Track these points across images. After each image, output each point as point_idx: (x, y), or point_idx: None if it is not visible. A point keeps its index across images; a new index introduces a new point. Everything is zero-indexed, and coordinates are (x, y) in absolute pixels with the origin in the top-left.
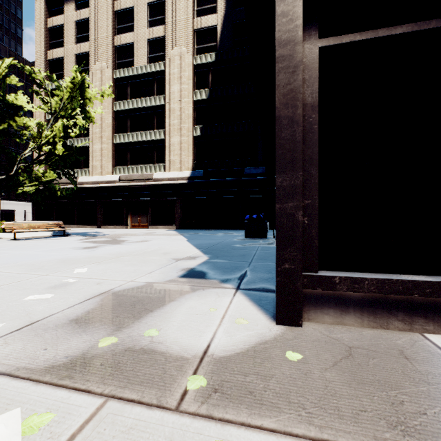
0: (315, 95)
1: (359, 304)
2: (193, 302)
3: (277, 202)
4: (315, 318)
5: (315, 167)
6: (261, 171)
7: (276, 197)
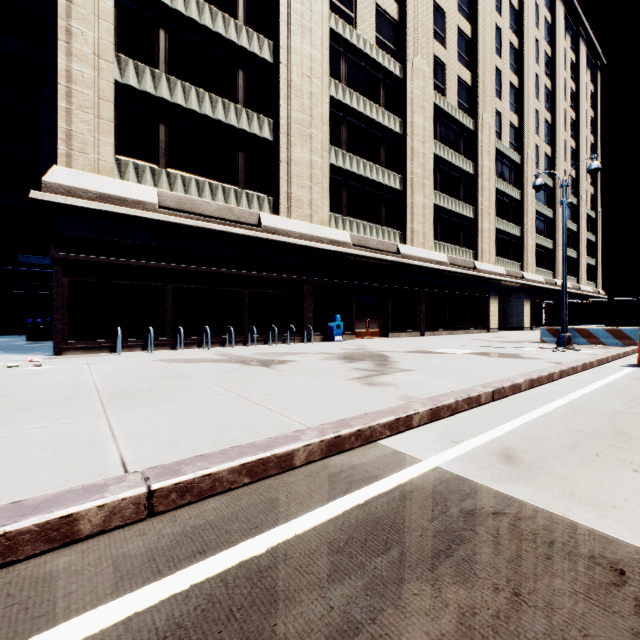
0: (67, 293)
1: (81, 349)
2: (17, 357)
3: (54, 322)
4: (67, 354)
5: (67, 312)
6: (48, 262)
7: (54, 321)
